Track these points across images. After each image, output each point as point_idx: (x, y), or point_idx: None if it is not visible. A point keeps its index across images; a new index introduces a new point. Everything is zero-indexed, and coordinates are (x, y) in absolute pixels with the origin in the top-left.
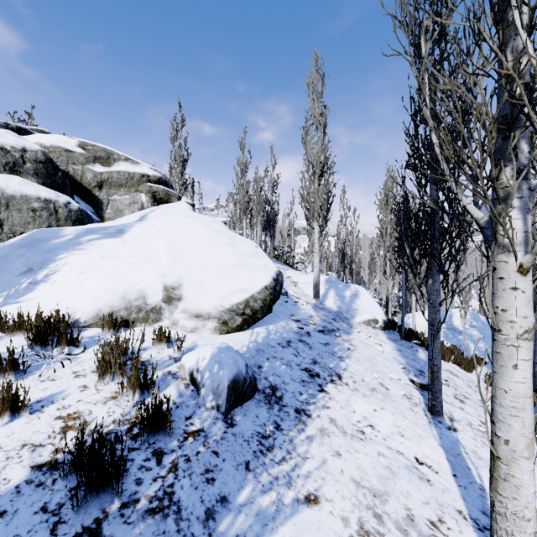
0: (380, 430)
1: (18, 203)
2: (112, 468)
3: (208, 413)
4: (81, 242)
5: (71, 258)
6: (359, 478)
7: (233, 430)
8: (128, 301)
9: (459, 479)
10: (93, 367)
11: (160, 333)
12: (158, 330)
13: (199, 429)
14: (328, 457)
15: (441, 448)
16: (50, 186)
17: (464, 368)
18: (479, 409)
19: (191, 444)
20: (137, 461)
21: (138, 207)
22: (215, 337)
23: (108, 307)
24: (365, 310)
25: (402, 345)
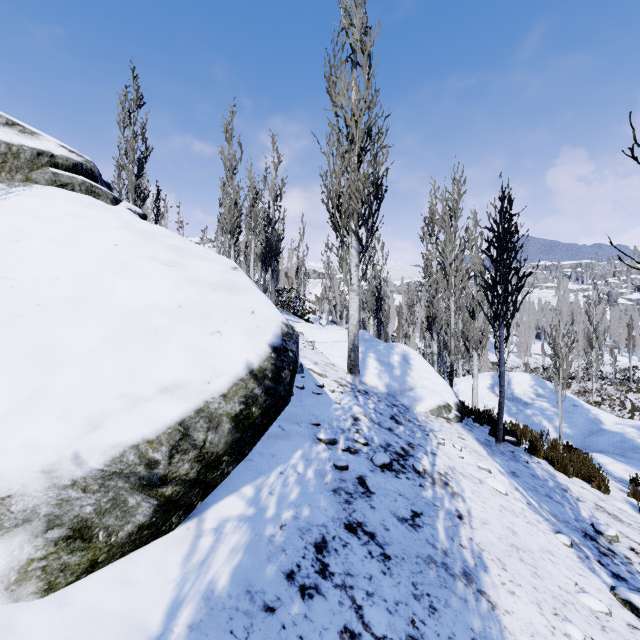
0: None
1: None
2: None
3: None
4: None
5: None
6: None
7: None
8: None
9: None
10: None
11: None
12: None
13: None
14: None
15: None
16: None
17: (598, 487)
18: None
19: None
20: None
21: None
22: (2, 630)
23: None
24: (429, 389)
25: (504, 454)
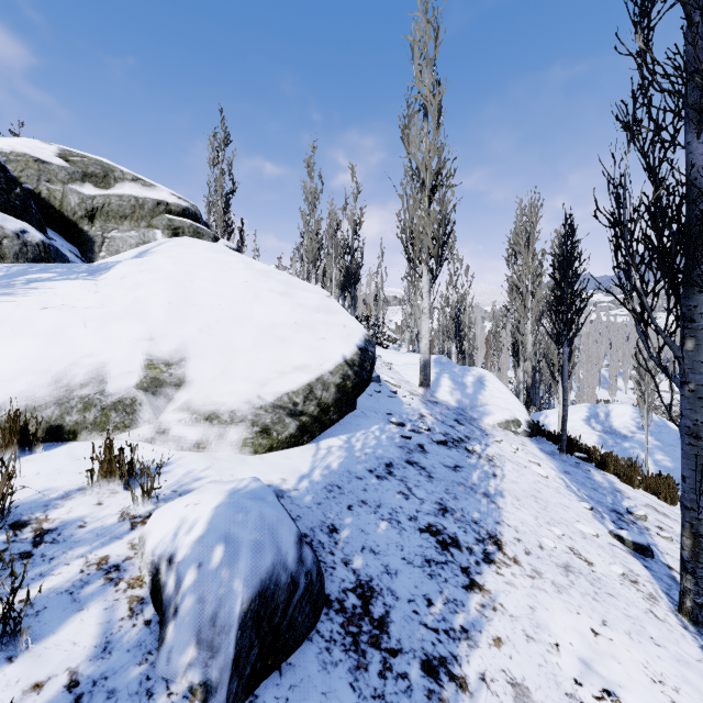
0: None
1: None
2: None
3: None
4: (13, 284)
5: None
6: None
7: None
8: (67, 388)
9: None
10: None
11: (110, 457)
12: (106, 449)
13: None
14: None
15: None
16: None
17: (664, 499)
18: None
19: None
20: None
21: None
22: (242, 461)
23: (21, 400)
24: (499, 406)
25: (565, 461)
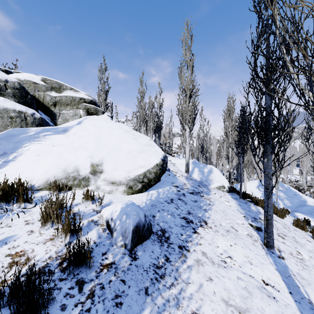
0: (236, 259)
1: (1, 113)
2: (42, 298)
3: (118, 250)
4: (39, 137)
5: (32, 146)
6: (227, 298)
7: (136, 263)
8: (67, 173)
9: (294, 295)
10: (40, 217)
11: (87, 194)
12: (86, 192)
13: (111, 262)
14: (203, 282)
15: (277, 272)
16: (23, 104)
17: (279, 216)
18: (294, 243)
19: (105, 274)
20: (63, 289)
21: (78, 118)
22: (124, 197)
23: (54, 177)
24: (217, 180)
25: (240, 201)
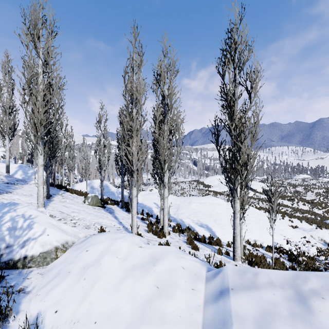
0: (22, 199)
1: None
2: None
3: None
4: None
5: None
6: None
7: None
8: None
9: None
10: None
11: None
12: None
13: None
14: None
15: None
16: None
17: (79, 195)
18: (69, 200)
19: None
20: None
21: None
22: None
23: None
24: None
25: (54, 189)
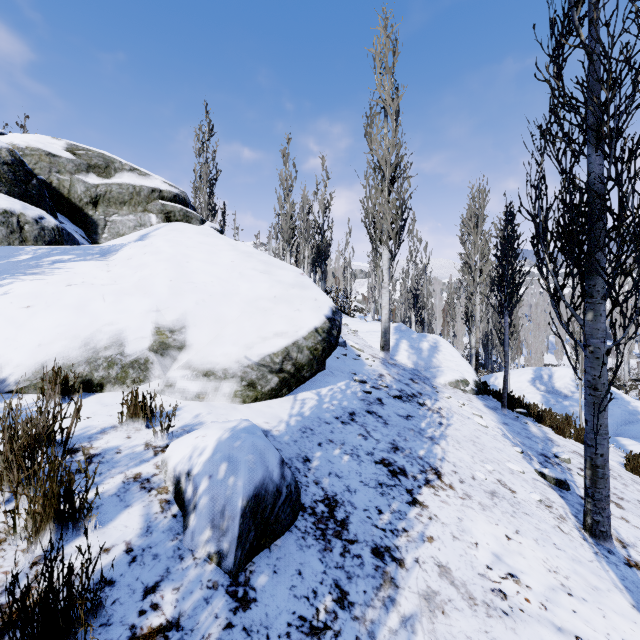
0: (529, 583)
1: None
2: None
3: (197, 572)
4: (40, 265)
5: (17, 285)
6: None
7: (247, 619)
8: (94, 350)
9: None
10: None
11: (135, 402)
12: (131, 397)
13: (168, 621)
14: None
15: None
16: (19, 197)
17: None
18: None
19: None
20: None
21: None
22: (234, 408)
23: (59, 359)
24: (450, 368)
25: (505, 415)
